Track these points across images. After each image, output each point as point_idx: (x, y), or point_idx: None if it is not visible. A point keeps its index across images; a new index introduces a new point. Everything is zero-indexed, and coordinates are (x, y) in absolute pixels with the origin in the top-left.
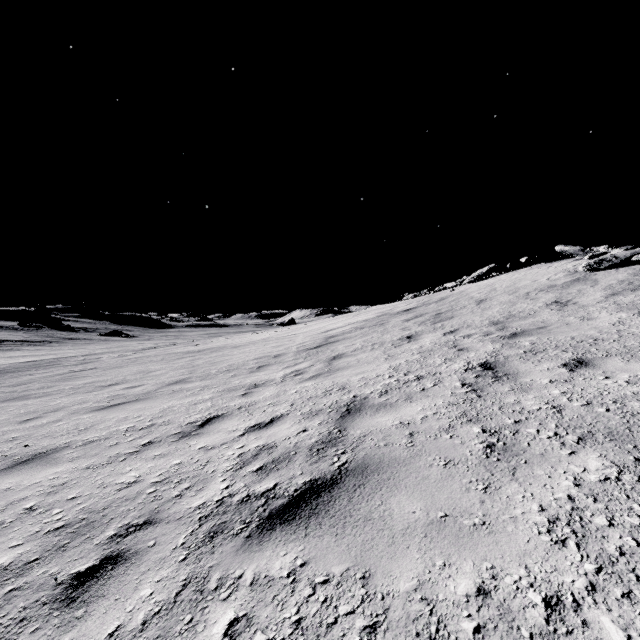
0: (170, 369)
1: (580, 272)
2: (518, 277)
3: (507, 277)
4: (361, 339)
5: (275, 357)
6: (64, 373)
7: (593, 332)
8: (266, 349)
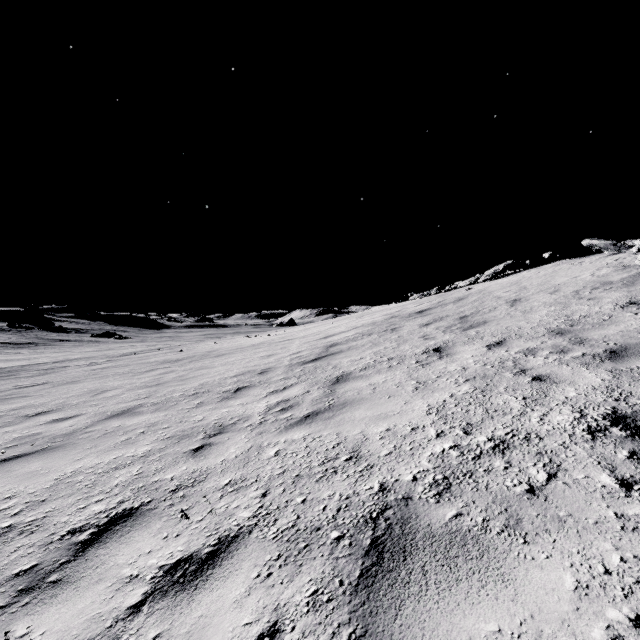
0: (129, 388)
1: (634, 266)
2: (547, 274)
3: (532, 274)
4: (371, 350)
5: (261, 373)
6: (5, 390)
7: None
8: (253, 360)
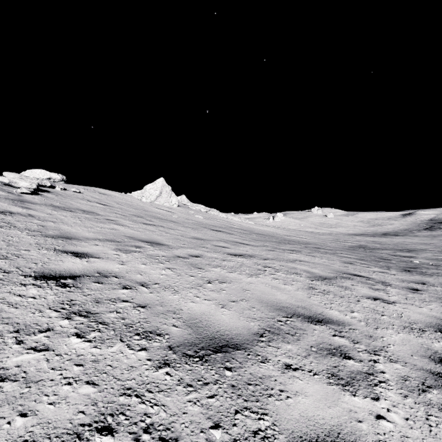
0: None
1: None
2: None
3: None
4: None
5: None
6: None
7: (159, 236)
8: None
